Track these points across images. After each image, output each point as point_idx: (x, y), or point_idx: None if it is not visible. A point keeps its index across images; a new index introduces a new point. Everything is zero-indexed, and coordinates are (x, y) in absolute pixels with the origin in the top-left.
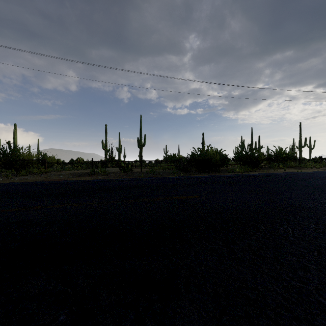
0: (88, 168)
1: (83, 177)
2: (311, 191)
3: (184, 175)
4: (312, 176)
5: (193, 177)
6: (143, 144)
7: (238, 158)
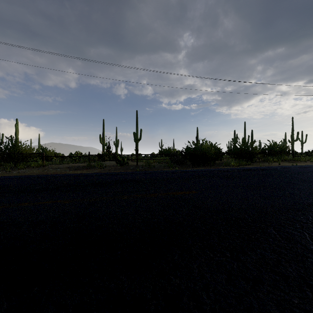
0: (86, 162)
1: (80, 170)
2: None
3: (179, 168)
4: (309, 170)
5: (189, 171)
6: (139, 139)
7: (233, 151)
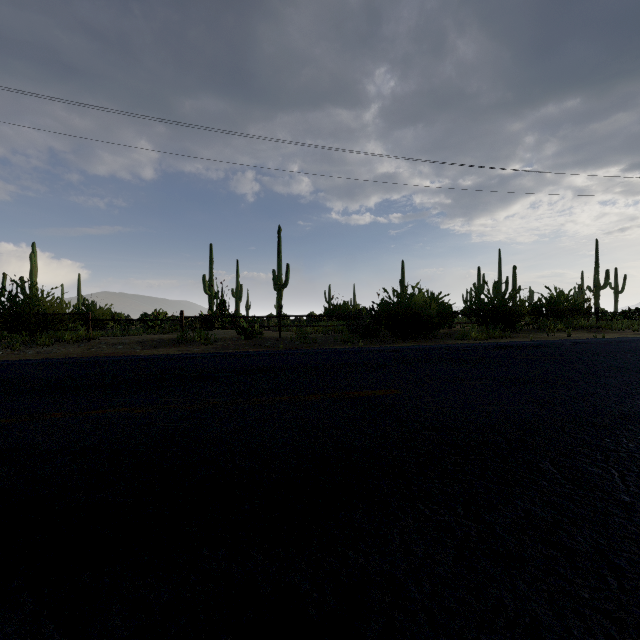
0: (176, 331)
1: (164, 348)
2: (638, 379)
3: (366, 345)
4: (629, 347)
5: (385, 349)
6: (284, 284)
7: (475, 310)
